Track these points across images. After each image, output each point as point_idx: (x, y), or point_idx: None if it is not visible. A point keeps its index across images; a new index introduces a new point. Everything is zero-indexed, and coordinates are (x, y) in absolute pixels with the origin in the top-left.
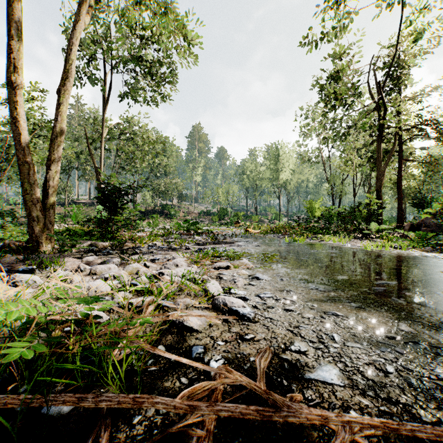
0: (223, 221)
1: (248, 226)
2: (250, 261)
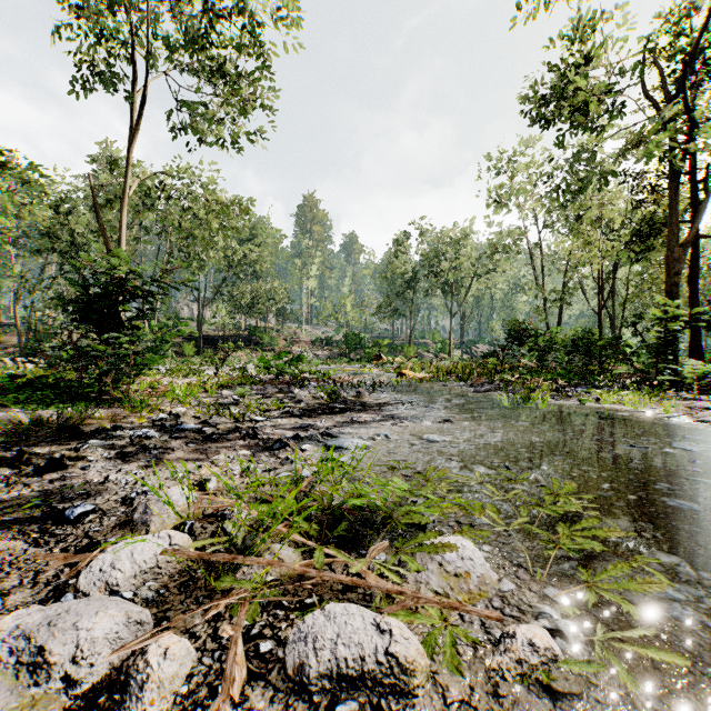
0: (353, 354)
1: (401, 365)
2: (477, 534)
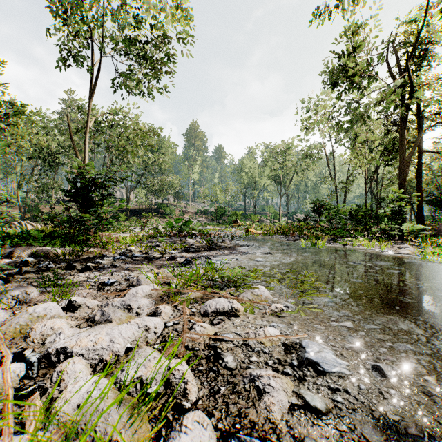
0: (220, 220)
1: (249, 226)
2: (269, 288)
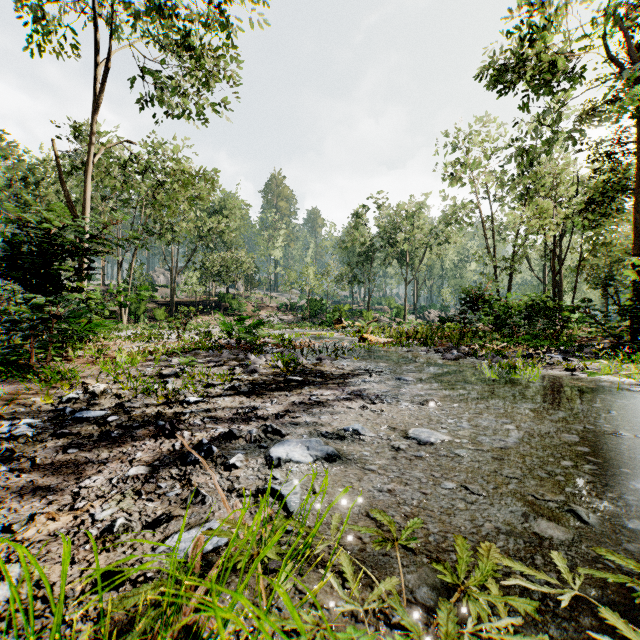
0: (315, 319)
1: (361, 329)
2: None
